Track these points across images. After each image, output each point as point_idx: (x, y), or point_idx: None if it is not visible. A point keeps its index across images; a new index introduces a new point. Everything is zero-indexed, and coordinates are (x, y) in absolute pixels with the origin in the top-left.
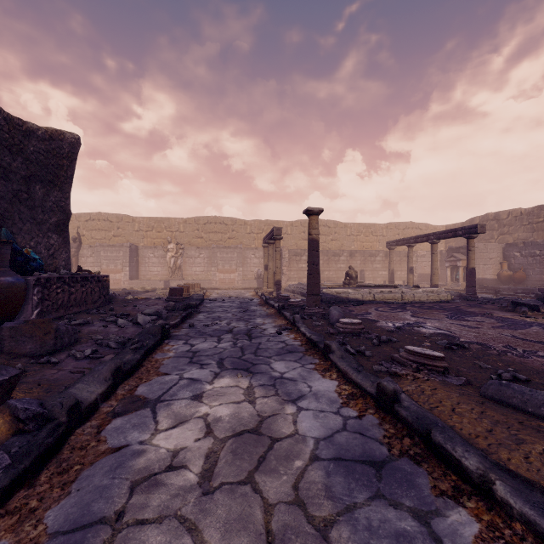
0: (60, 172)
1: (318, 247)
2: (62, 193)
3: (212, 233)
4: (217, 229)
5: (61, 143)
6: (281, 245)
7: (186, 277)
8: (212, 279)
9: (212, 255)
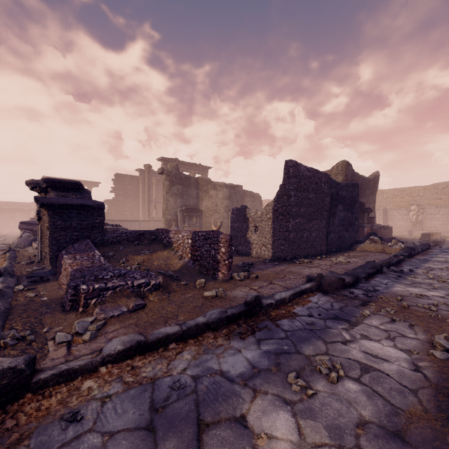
0: (374, 188)
1: None
2: (374, 196)
3: None
4: None
5: (375, 178)
6: None
7: (425, 228)
8: None
9: None
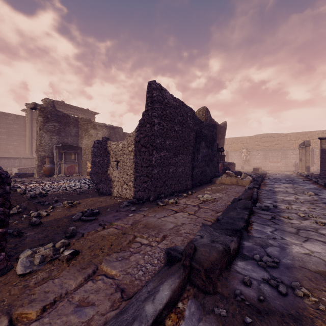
0: (224, 134)
1: (325, 152)
2: (223, 139)
3: (264, 142)
4: (268, 140)
5: (224, 126)
6: (313, 146)
7: (251, 165)
8: (266, 166)
9: (266, 154)
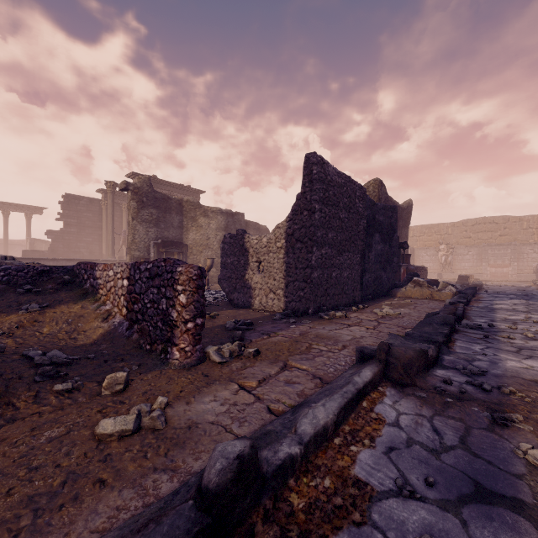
0: (407, 220)
1: None
2: (407, 229)
3: (480, 232)
4: (486, 229)
5: (409, 207)
6: None
7: (455, 271)
8: (483, 272)
9: (483, 252)
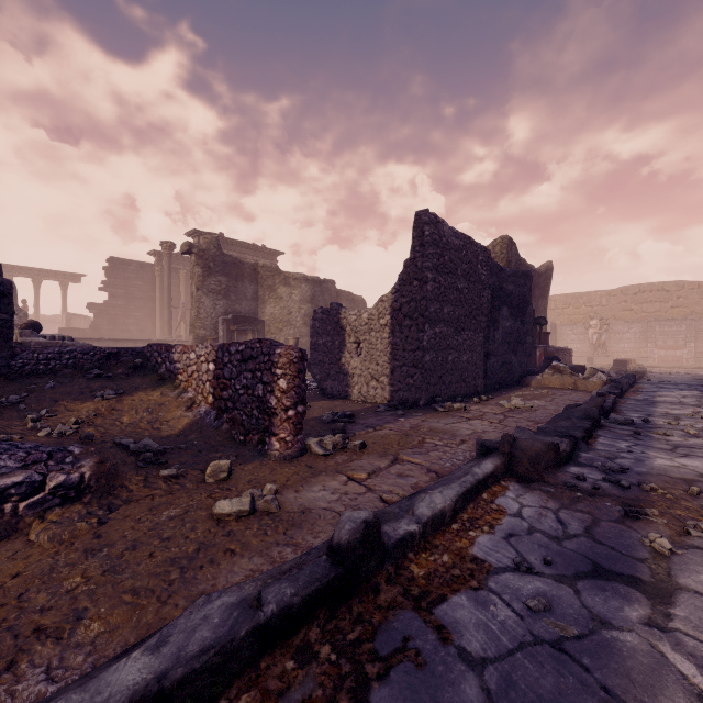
0: (546, 288)
1: None
2: (545, 300)
3: (645, 303)
4: (652, 299)
5: (548, 271)
6: None
7: (610, 354)
8: (648, 356)
9: (648, 329)
